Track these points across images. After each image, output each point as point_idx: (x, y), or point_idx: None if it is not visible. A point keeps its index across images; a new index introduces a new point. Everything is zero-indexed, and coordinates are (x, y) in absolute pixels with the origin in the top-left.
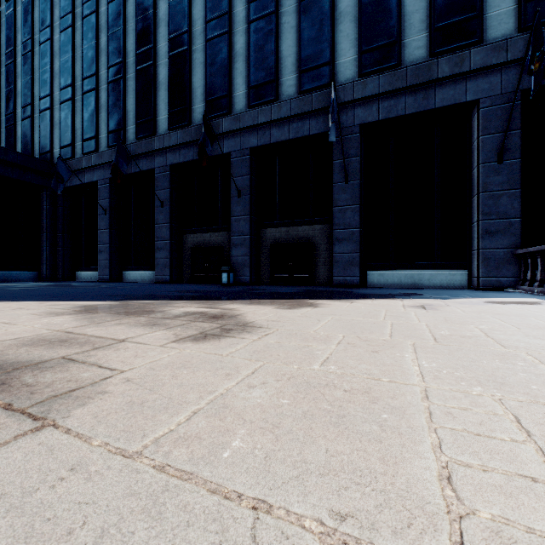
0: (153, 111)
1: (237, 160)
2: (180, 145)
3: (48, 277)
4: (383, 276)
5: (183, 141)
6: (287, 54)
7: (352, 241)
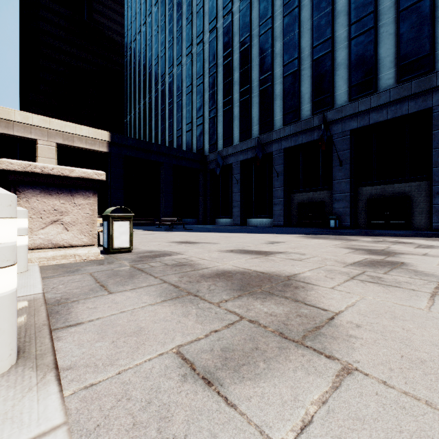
0: (271, 115)
1: (338, 140)
2: (292, 134)
3: (202, 222)
4: None
5: (294, 132)
6: (385, 56)
7: None
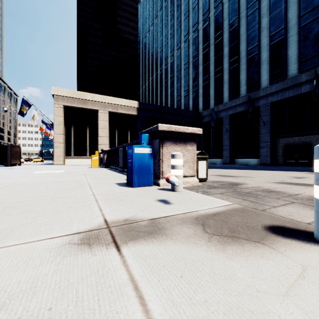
0: (258, 77)
1: None
2: (278, 90)
3: None
4: None
5: (281, 88)
6: None
7: None
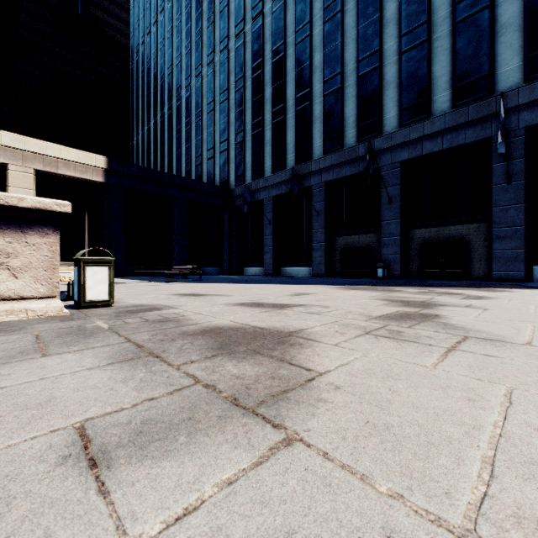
0: (310, 141)
1: (387, 173)
2: (334, 165)
3: (227, 272)
4: None
5: (337, 162)
6: (440, 75)
7: (515, 238)
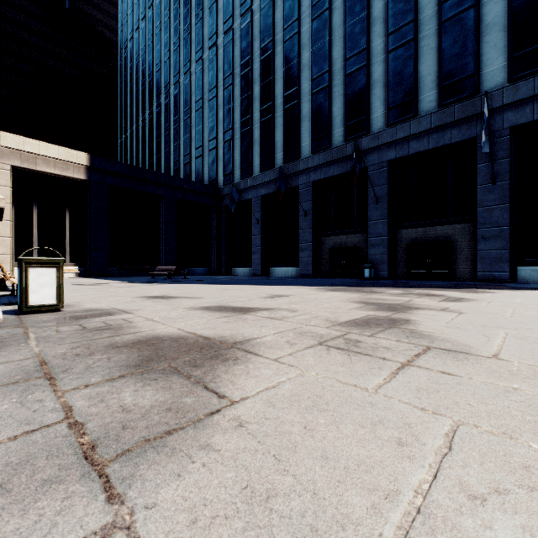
0: (298, 140)
1: (374, 172)
2: (322, 164)
3: (215, 272)
4: (537, 272)
5: (324, 161)
6: (426, 74)
7: (500, 238)
